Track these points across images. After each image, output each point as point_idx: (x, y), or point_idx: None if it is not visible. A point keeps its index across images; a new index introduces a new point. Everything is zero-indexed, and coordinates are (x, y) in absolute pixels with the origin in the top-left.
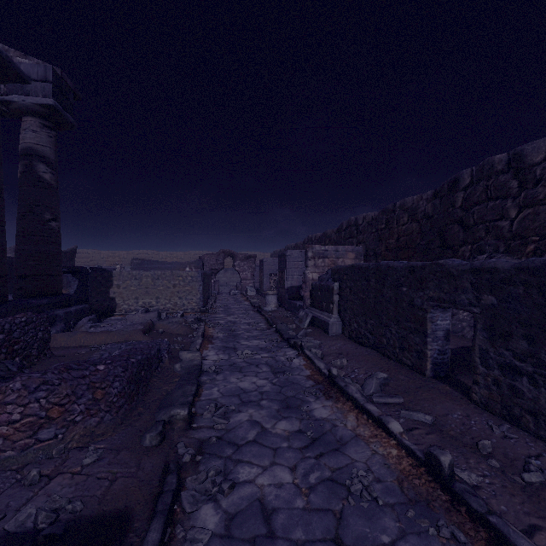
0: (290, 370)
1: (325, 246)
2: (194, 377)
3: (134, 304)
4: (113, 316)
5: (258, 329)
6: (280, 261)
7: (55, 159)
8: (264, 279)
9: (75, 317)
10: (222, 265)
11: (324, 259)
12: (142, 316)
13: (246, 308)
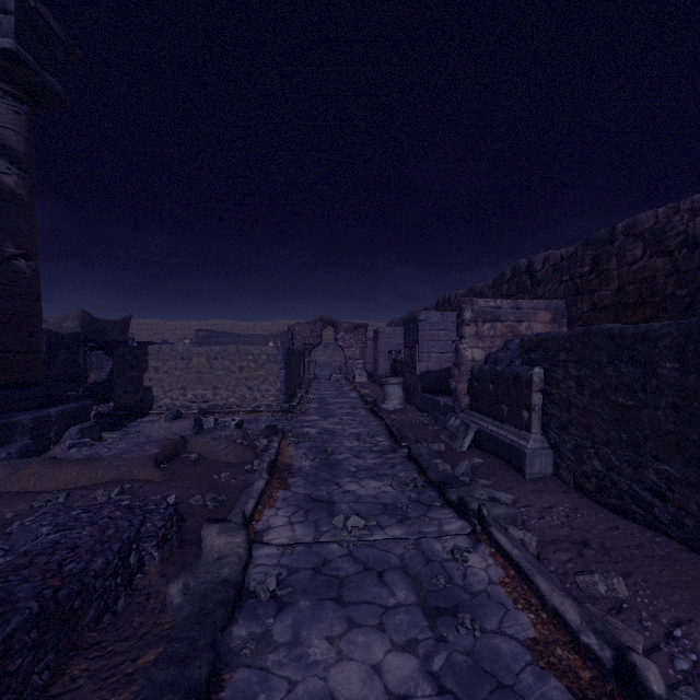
0: (470, 605)
1: (495, 301)
2: (205, 642)
3: (180, 397)
4: (148, 415)
5: (376, 451)
6: (407, 330)
7: (28, 152)
8: (379, 358)
9: (60, 425)
10: (319, 339)
11: (494, 324)
12: (166, 425)
13: (353, 404)
